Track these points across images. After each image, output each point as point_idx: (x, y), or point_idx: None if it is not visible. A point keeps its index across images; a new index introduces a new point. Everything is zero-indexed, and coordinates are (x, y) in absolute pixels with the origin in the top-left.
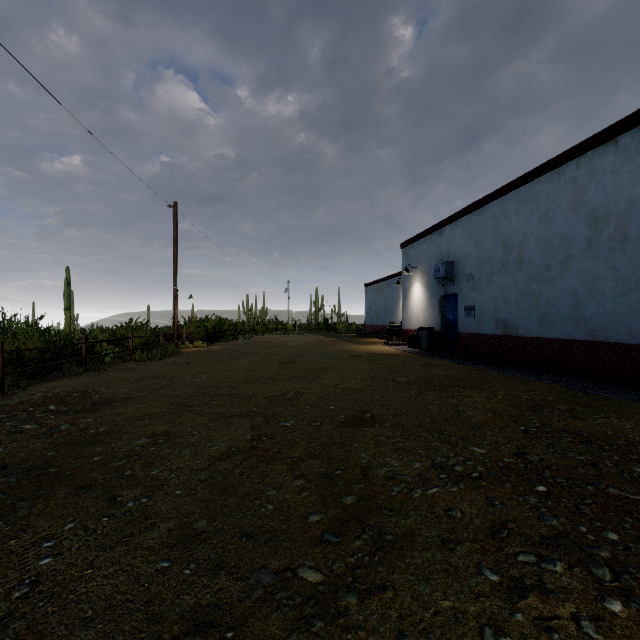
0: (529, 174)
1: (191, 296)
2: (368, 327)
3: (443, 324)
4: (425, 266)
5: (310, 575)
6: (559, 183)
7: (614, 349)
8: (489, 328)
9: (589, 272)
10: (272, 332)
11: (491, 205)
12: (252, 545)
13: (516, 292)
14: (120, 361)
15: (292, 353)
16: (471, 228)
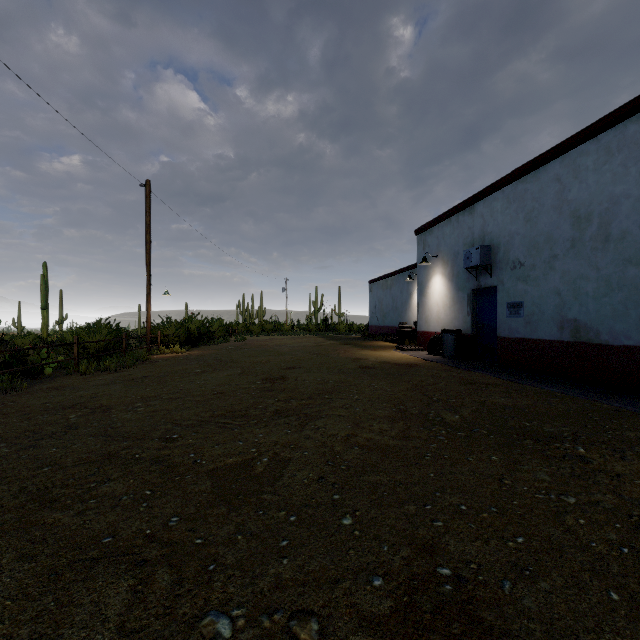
0: (623, 109)
1: (167, 292)
2: (373, 328)
3: (474, 325)
4: (449, 254)
5: None
6: None
7: None
8: (548, 331)
9: None
10: (268, 333)
11: (552, 165)
12: None
13: (596, 281)
14: (65, 373)
15: (284, 362)
16: (518, 200)
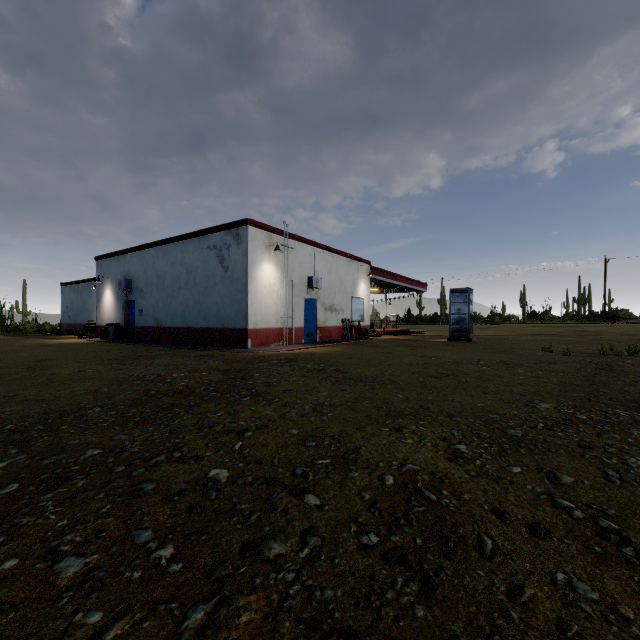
0: (167, 240)
1: None
2: (65, 326)
3: (127, 321)
4: (114, 278)
5: (27, 373)
6: (178, 250)
7: (193, 330)
8: (151, 323)
9: (186, 295)
10: None
11: (152, 249)
12: (4, 374)
13: (162, 302)
14: None
15: None
16: (142, 260)
